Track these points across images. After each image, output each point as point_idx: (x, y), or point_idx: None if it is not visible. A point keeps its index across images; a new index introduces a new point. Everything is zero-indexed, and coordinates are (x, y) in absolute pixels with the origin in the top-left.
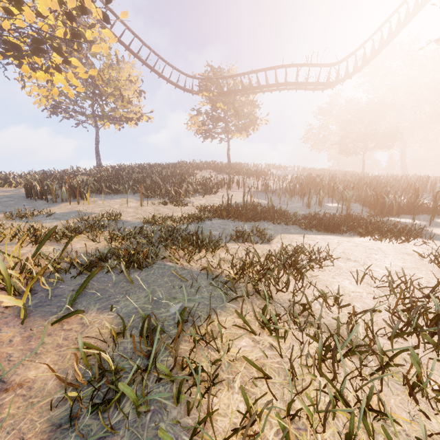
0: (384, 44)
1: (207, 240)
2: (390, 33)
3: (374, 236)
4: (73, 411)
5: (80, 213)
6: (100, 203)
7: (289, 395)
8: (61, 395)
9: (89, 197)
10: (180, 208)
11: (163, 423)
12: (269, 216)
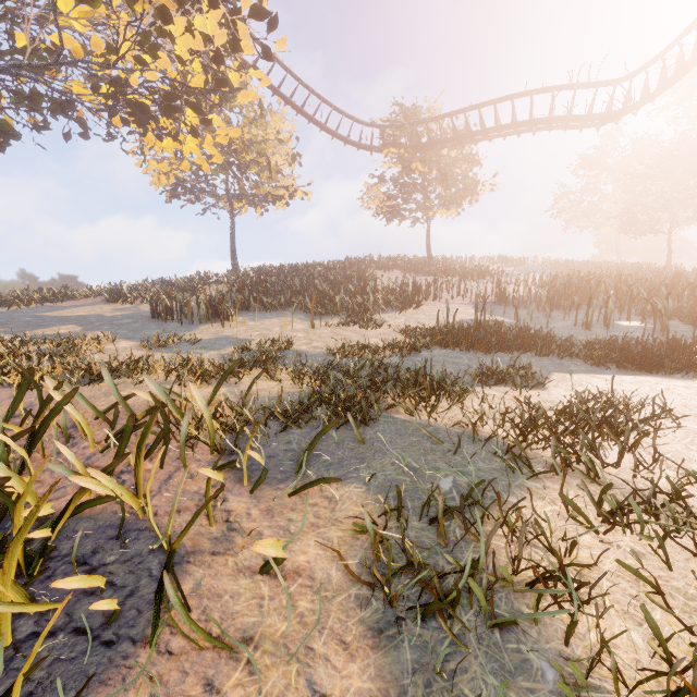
0: None
1: (449, 382)
2: None
3: None
4: (386, 614)
5: (232, 340)
6: (252, 324)
7: None
8: (358, 591)
9: (237, 316)
10: (371, 331)
11: (524, 646)
12: (526, 343)
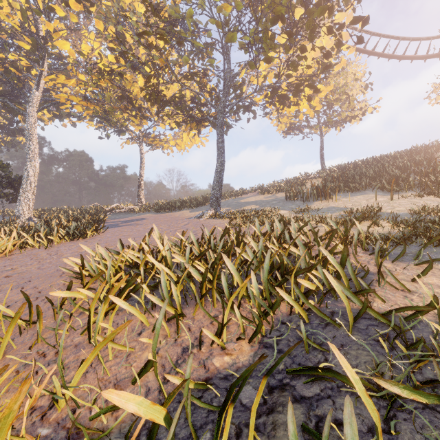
0: None
1: None
2: None
3: None
4: None
5: (338, 208)
6: (345, 200)
7: None
8: None
9: (336, 196)
10: None
11: None
12: None
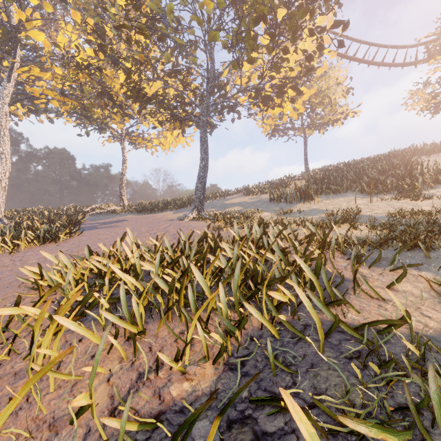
0: None
1: None
2: None
3: None
4: None
5: (319, 210)
6: (327, 202)
7: None
8: (438, 301)
9: (318, 198)
10: (421, 202)
11: None
12: None
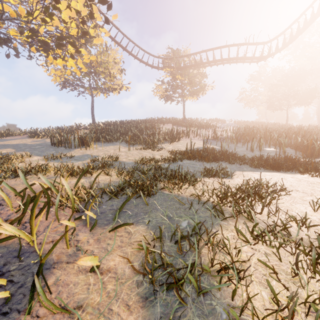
0: (307, 24)
1: (189, 176)
2: (313, 15)
3: (312, 174)
4: (150, 289)
5: (90, 156)
6: (100, 148)
7: (294, 288)
8: (137, 279)
9: (93, 145)
10: (156, 152)
11: (213, 301)
12: (225, 158)
